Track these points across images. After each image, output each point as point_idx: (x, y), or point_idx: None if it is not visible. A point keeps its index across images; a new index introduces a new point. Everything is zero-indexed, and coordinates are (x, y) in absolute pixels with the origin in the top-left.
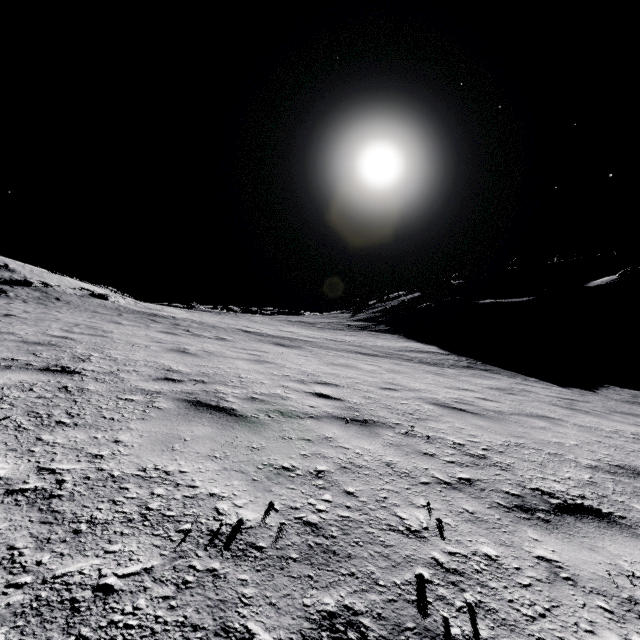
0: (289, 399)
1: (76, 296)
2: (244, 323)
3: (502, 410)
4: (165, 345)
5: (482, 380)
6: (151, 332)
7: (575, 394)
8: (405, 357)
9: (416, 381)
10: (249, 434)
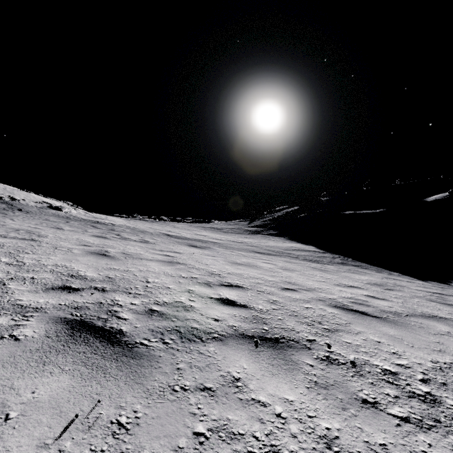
0: (192, 309)
1: (36, 208)
2: (168, 228)
3: (397, 311)
4: (88, 248)
5: (359, 275)
6: (84, 236)
7: (437, 287)
8: (292, 255)
9: (309, 279)
10: (124, 386)
